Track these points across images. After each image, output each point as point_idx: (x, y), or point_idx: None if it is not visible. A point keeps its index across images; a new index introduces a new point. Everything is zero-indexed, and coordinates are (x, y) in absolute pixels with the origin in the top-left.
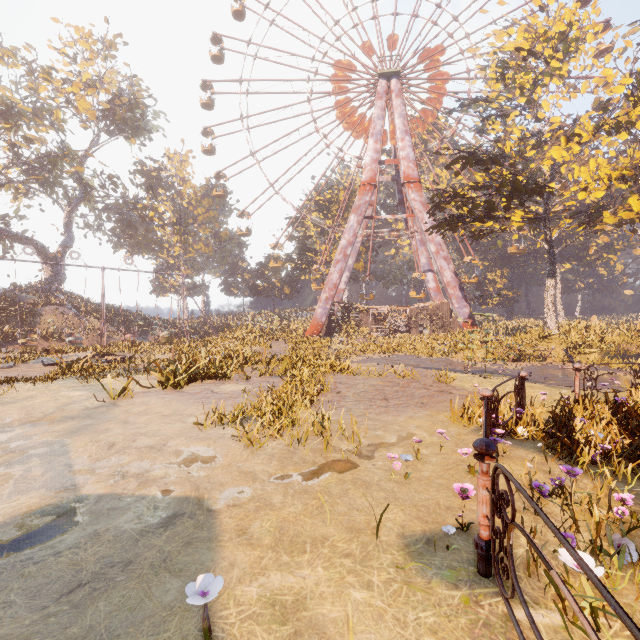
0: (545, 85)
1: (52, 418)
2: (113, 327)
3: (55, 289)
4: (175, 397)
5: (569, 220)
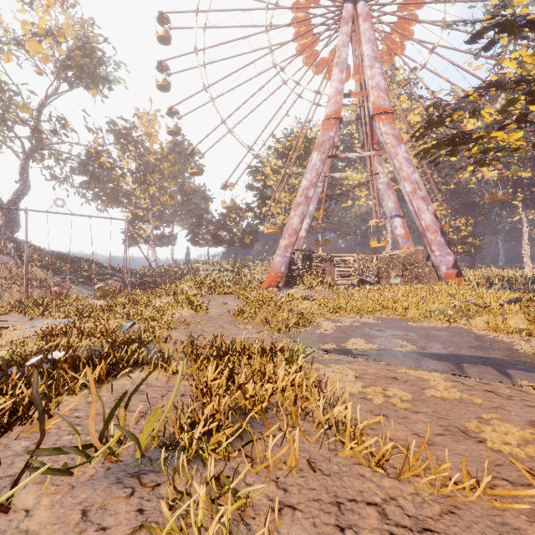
0: None
1: None
2: (58, 277)
3: (6, 237)
4: None
5: None
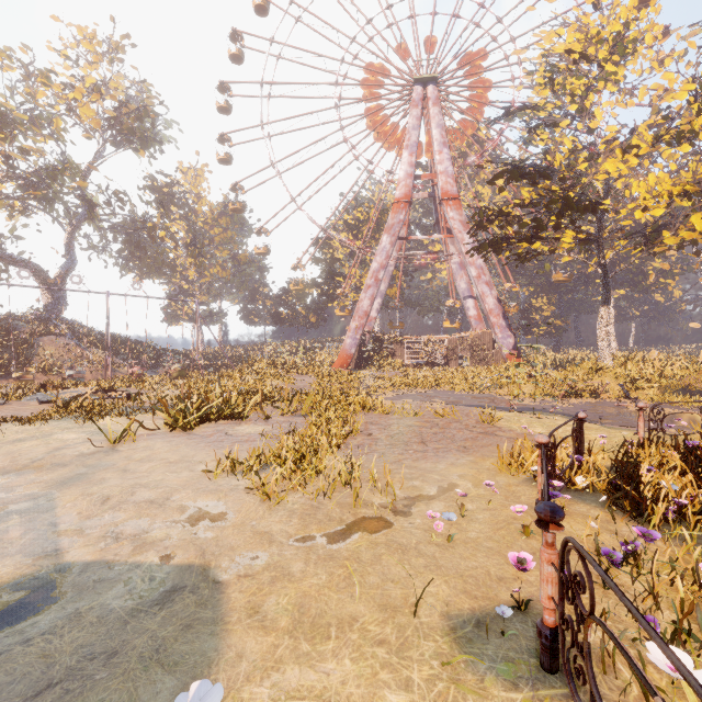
0: (599, 91)
1: (41, 466)
2: (119, 359)
3: (55, 317)
4: (184, 440)
5: (624, 241)
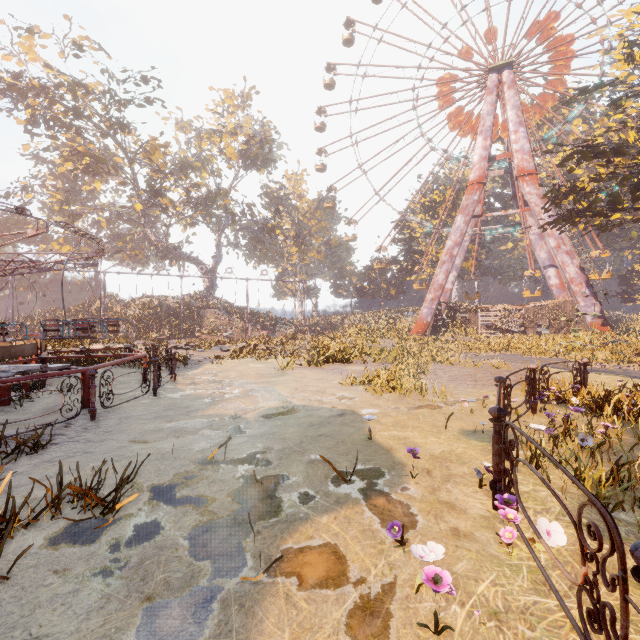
0: None
1: (254, 377)
2: (251, 325)
3: (211, 296)
4: (319, 371)
5: None
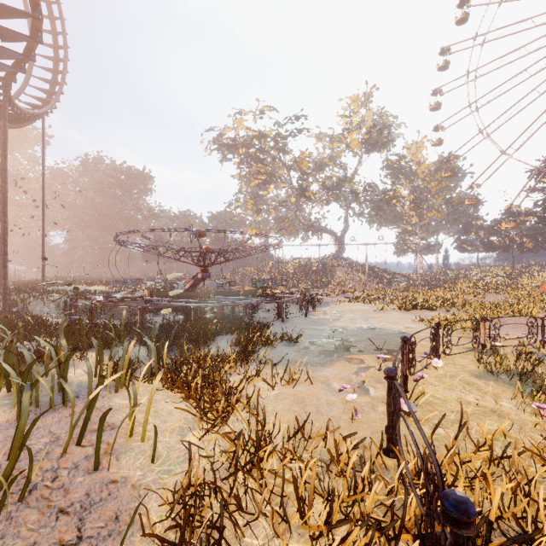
0: None
1: (359, 313)
2: (370, 279)
3: (340, 256)
4: (404, 313)
5: None
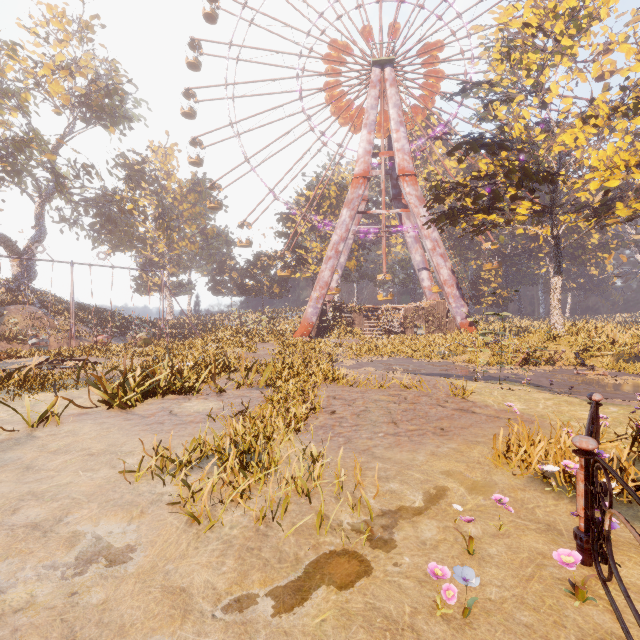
0: (554, 65)
1: None
2: (87, 328)
3: (24, 287)
4: (118, 422)
5: (573, 215)
